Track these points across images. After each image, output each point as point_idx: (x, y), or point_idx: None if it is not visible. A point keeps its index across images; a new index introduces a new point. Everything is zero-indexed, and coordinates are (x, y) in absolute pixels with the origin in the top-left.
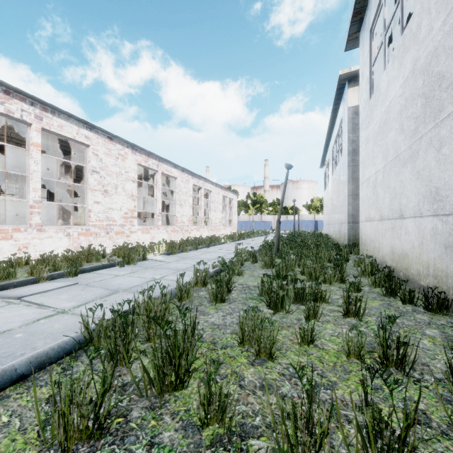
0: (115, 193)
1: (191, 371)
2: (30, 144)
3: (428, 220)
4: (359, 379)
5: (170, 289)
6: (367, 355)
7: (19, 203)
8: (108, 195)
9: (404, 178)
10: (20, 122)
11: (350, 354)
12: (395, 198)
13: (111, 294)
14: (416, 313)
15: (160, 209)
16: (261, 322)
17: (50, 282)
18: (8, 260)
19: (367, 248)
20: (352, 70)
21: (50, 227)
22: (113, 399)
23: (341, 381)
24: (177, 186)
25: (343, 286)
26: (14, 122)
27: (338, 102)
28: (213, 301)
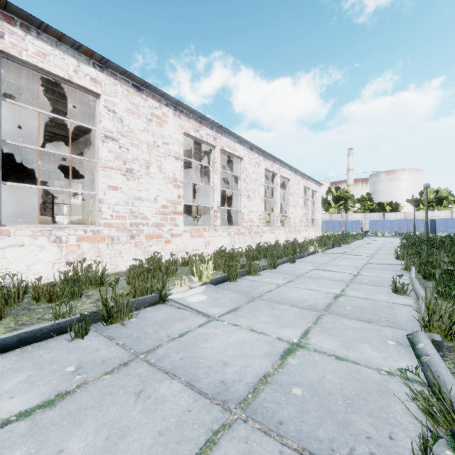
0: (146, 175)
1: None
2: None
3: None
4: None
5: None
6: None
7: None
8: (134, 176)
9: None
10: None
11: None
12: None
13: None
14: None
15: (218, 202)
16: None
17: None
18: None
19: None
20: None
21: (20, 227)
22: None
23: None
24: (243, 170)
25: None
26: None
27: None
28: None
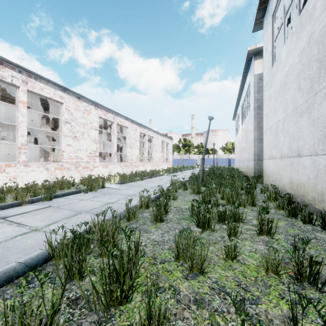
0: (82, 138)
1: (134, 286)
2: (18, 101)
3: (322, 158)
4: (279, 293)
5: (121, 212)
6: (281, 270)
7: (10, 145)
8: (77, 139)
9: (301, 126)
10: (11, 85)
11: (268, 270)
12: (293, 141)
13: (75, 215)
14: (315, 232)
15: (115, 150)
16: (193, 242)
17: (30, 205)
18: None
19: (269, 179)
20: (257, 47)
21: (33, 163)
22: (66, 313)
23: (263, 296)
24: (128, 133)
25: (254, 208)
26: (7, 86)
27: (247, 71)
28: (154, 221)
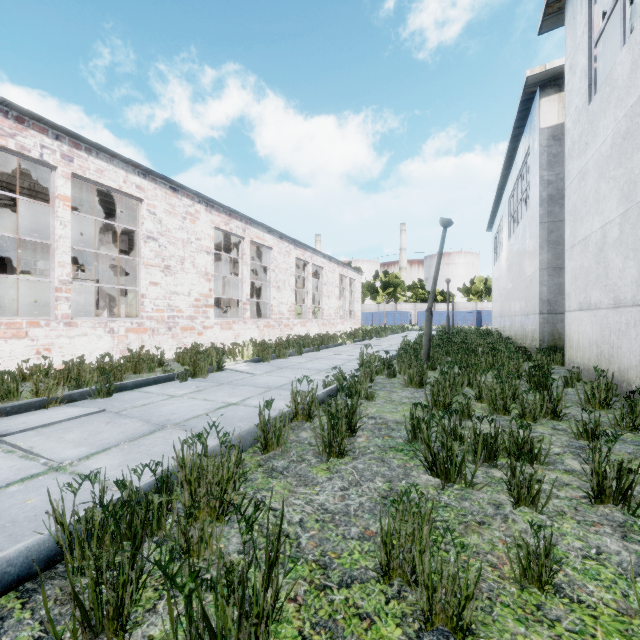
0: (181, 270)
1: None
2: (54, 196)
3: None
4: None
5: (249, 428)
6: None
7: (41, 285)
8: (171, 272)
9: None
10: (40, 164)
11: None
12: None
13: (151, 433)
14: None
15: (247, 294)
16: (435, 541)
17: (65, 407)
18: (8, 371)
19: (582, 355)
20: (548, 68)
21: (84, 320)
22: None
23: None
24: (272, 260)
25: (559, 425)
26: (35, 167)
27: (522, 125)
28: (323, 453)
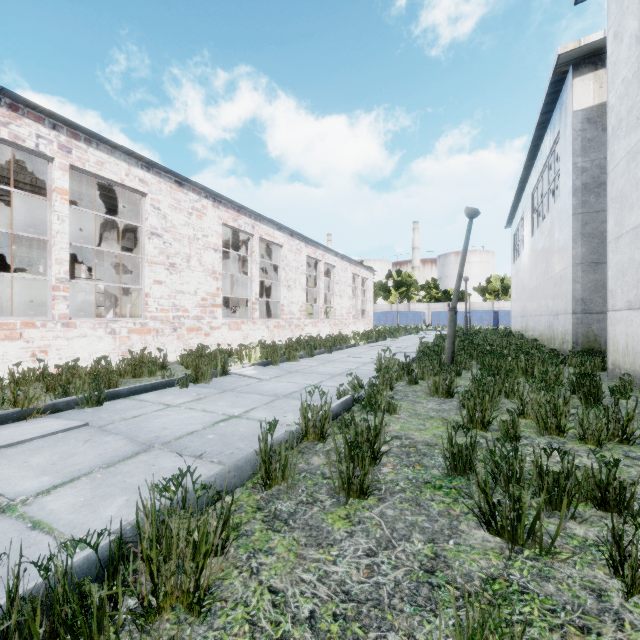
0: (187, 268)
1: None
2: (51, 190)
3: None
4: None
5: (247, 455)
6: None
7: (40, 283)
8: (176, 270)
9: None
10: (36, 155)
11: None
12: None
13: (134, 455)
14: None
15: (256, 294)
16: None
17: (47, 419)
18: None
19: (632, 361)
20: (583, 43)
21: (84, 320)
22: None
23: None
24: (283, 258)
25: (633, 452)
26: (34, 160)
27: (550, 110)
28: (341, 491)
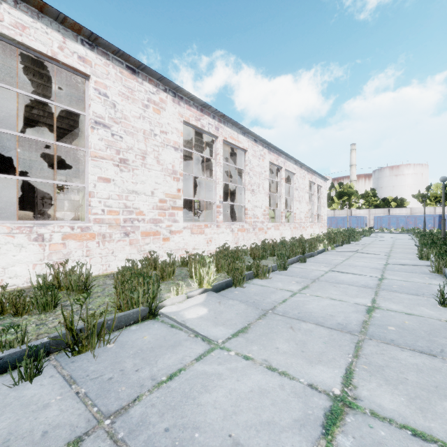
0: (142, 166)
1: None
2: None
3: None
4: None
5: None
6: None
7: None
8: (128, 167)
9: None
10: None
11: None
12: None
13: None
14: None
15: (220, 197)
16: None
17: None
18: None
19: None
20: None
21: None
22: None
23: None
24: (247, 163)
25: None
26: None
27: None
28: None
